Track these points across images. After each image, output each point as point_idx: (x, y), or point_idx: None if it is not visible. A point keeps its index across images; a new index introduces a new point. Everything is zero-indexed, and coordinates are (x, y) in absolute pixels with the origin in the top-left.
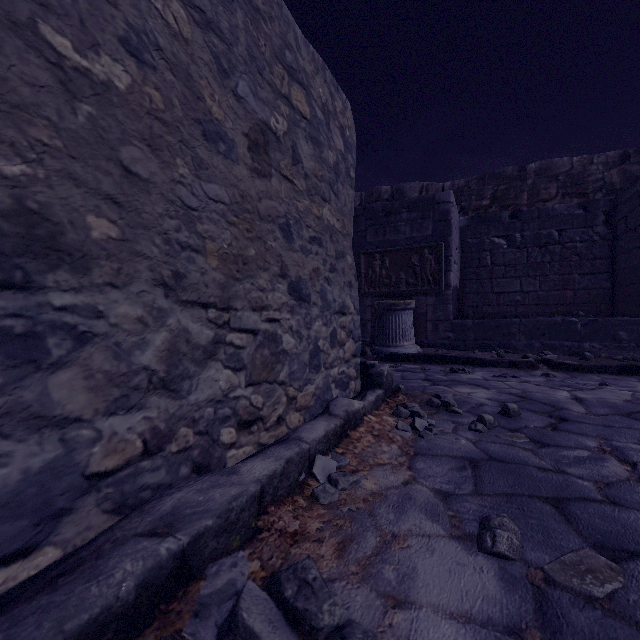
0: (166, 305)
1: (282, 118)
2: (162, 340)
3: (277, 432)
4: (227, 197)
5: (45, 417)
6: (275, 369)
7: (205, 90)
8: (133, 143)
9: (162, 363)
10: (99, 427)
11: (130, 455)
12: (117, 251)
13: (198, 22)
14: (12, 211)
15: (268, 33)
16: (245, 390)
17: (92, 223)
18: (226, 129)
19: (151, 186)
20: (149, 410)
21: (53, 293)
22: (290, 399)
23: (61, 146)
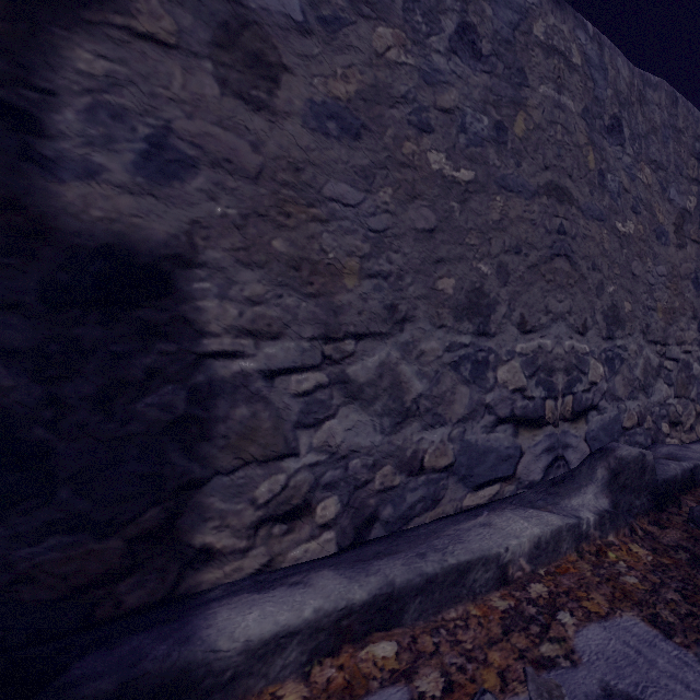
0: (642, 343)
1: (692, 197)
2: (641, 363)
3: (690, 436)
4: (665, 271)
5: (613, 395)
6: (688, 389)
7: (656, 209)
8: (634, 259)
9: (642, 376)
10: (625, 405)
11: (633, 423)
12: (630, 317)
13: (653, 170)
14: (610, 307)
15: (685, 141)
16: (673, 400)
17: (625, 305)
18: (664, 226)
19: (638, 279)
20: (638, 401)
21: (616, 340)
22: (697, 414)
23: (619, 273)
